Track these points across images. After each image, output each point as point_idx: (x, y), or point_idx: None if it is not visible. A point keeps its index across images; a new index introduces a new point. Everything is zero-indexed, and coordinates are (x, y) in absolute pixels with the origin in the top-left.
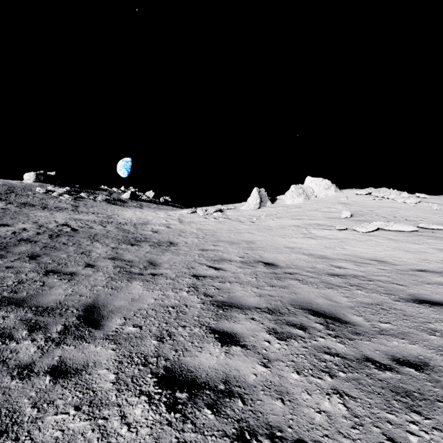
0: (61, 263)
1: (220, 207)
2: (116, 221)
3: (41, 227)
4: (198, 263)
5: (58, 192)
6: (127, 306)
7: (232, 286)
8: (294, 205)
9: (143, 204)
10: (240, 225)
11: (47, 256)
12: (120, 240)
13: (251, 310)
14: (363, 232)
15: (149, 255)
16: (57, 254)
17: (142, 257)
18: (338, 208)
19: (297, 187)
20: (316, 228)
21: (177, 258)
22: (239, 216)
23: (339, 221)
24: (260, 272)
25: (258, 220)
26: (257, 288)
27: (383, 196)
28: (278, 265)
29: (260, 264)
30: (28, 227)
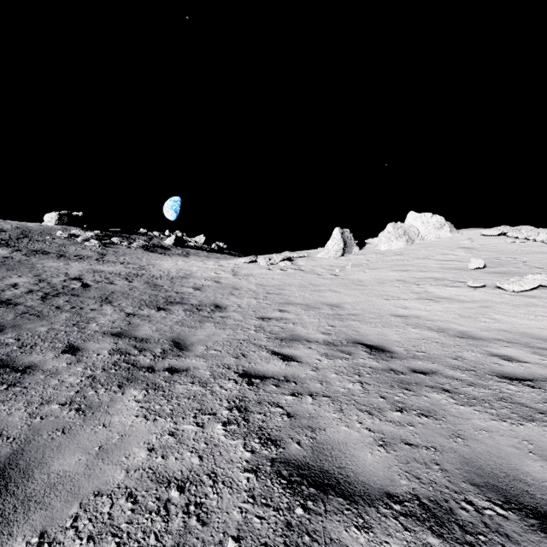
0: (26, 344)
1: (289, 254)
2: (148, 274)
3: (40, 282)
4: (254, 344)
5: (84, 236)
6: (75, 476)
7: (318, 408)
8: (392, 252)
9: (190, 252)
10: (317, 279)
11: (14, 330)
12: (143, 301)
13: (378, 508)
14: (516, 291)
15: (178, 328)
16: (33, 326)
17: (167, 332)
18: (460, 254)
19: (396, 227)
20: (434, 283)
21: (221, 334)
22: (314, 266)
23: (467, 273)
24: (365, 367)
25: (342, 272)
26: (371, 414)
27: (527, 238)
28: (393, 351)
29: (360, 347)
30: (22, 282)
